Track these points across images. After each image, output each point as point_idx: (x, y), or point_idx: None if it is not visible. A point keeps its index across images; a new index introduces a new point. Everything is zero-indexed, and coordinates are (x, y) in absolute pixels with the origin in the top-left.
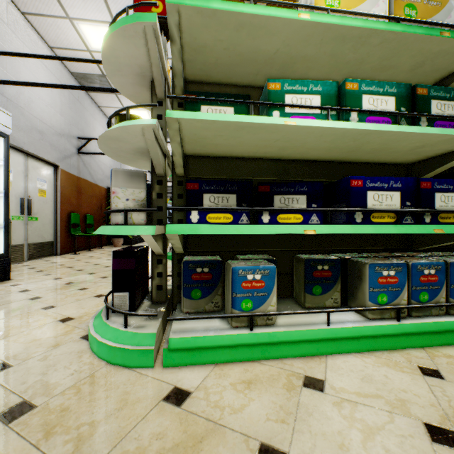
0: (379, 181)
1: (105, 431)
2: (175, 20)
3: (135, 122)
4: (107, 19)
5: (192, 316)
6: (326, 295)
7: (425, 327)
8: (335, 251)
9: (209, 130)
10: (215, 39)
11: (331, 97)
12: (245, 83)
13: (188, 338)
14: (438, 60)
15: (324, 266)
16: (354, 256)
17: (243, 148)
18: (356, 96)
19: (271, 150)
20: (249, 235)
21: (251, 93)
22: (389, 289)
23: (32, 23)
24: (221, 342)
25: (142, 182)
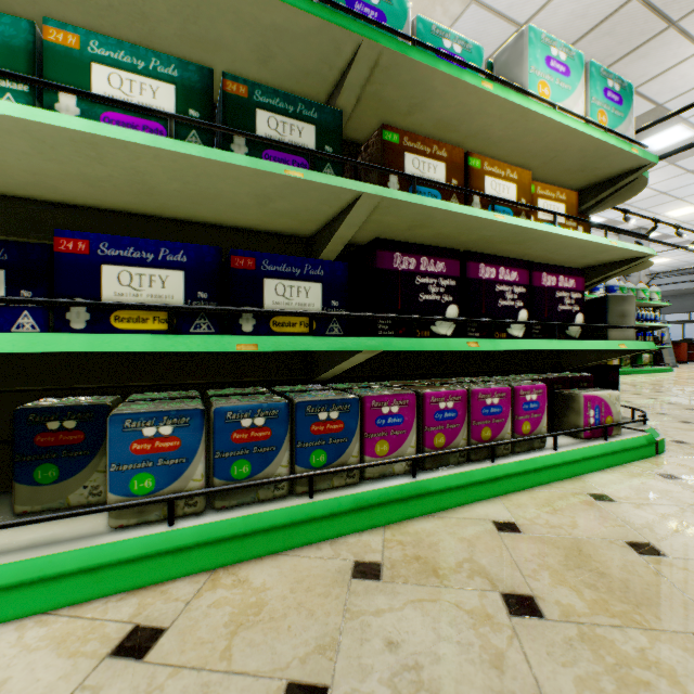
0: (135, 247)
1: None
2: None
3: None
4: None
5: None
6: (72, 482)
7: (220, 529)
8: (161, 388)
9: None
10: None
11: (16, 52)
12: None
13: None
14: (292, 49)
15: (66, 421)
16: (155, 397)
17: None
18: (75, 61)
19: None
20: None
21: None
22: (159, 463)
23: None
24: None
25: None
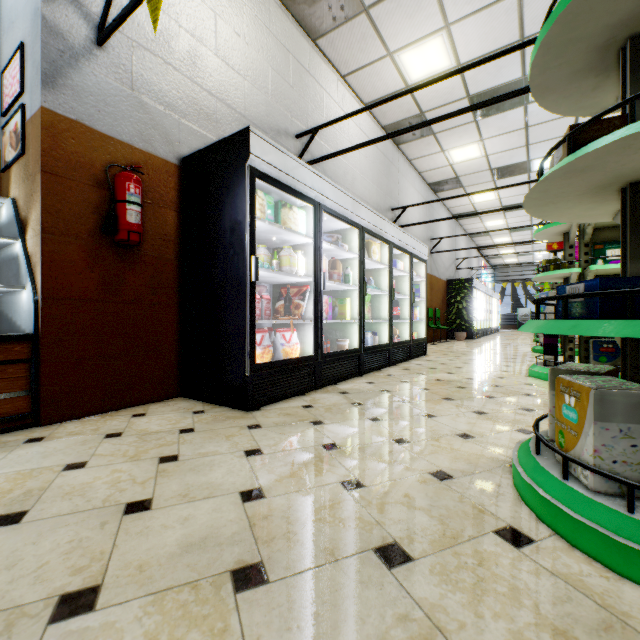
0: None
1: None
2: None
3: (568, 271)
4: (475, 140)
5: None
6: None
7: None
8: None
9: (615, 269)
10: None
11: None
12: None
13: None
14: None
15: None
16: None
17: None
18: None
19: None
20: None
21: None
22: None
23: (412, 164)
24: None
25: None
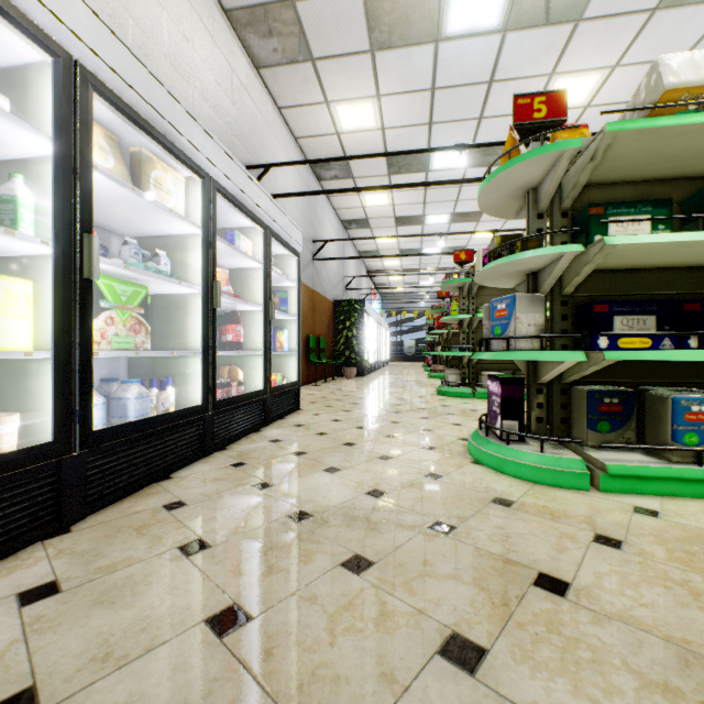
0: None
1: (604, 522)
2: (607, 143)
3: (559, 249)
4: (370, 94)
5: (601, 450)
6: None
7: None
8: None
9: (640, 249)
10: (640, 148)
11: None
12: (649, 178)
13: (627, 466)
14: None
15: None
16: None
17: (658, 260)
18: None
19: (696, 259)
20: (652, 363)
21: (655, 188)
22: None
23: (285, 117)
24: (667, 474)
25: (541, 306)
